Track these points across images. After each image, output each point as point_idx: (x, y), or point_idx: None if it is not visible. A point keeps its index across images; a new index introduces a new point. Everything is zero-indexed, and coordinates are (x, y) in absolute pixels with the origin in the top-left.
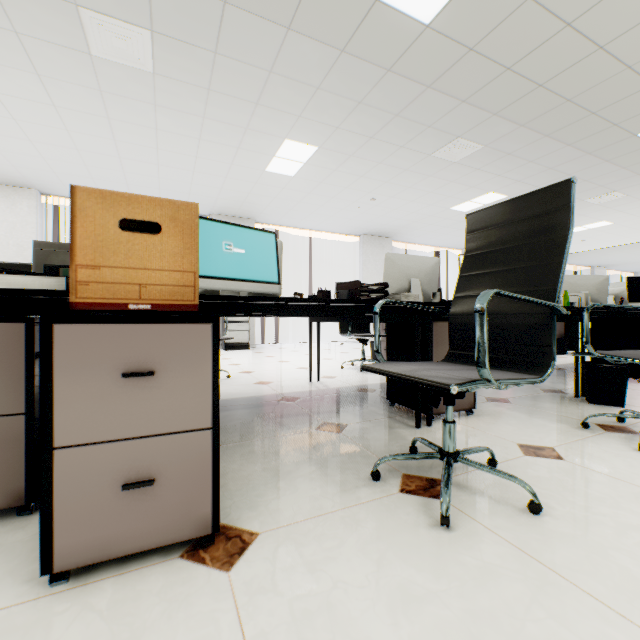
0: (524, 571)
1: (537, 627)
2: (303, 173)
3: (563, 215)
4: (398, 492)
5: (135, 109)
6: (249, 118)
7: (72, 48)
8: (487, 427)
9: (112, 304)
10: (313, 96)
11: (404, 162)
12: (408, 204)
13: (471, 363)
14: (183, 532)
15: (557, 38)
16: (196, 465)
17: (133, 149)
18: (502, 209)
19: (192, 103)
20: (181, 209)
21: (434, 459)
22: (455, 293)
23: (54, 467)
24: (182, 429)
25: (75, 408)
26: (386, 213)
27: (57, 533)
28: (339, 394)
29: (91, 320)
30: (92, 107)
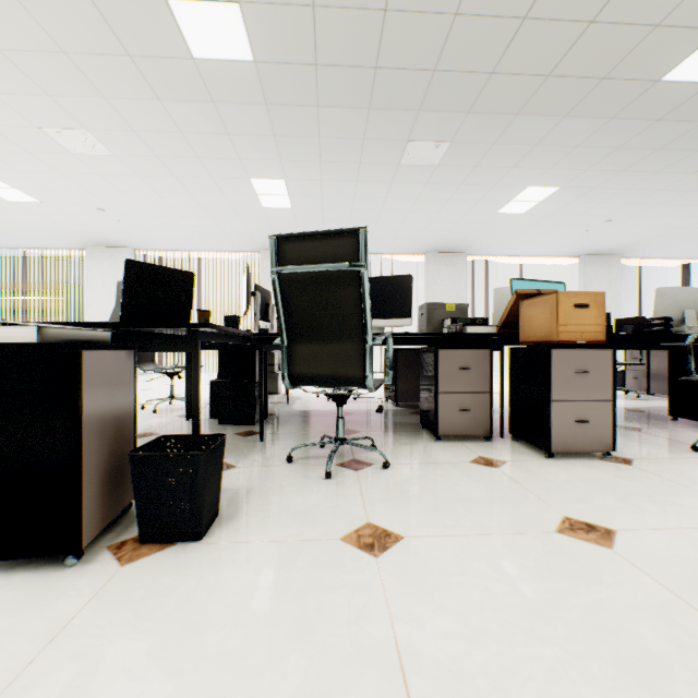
0: None
1: None
2: (534, 209)
3: None
4: None
5: (409, 189)
6: (500, 178)
7: (389, 163)
8: None
9: (570, 341)
10: (569, 153)
11: (657, 184)
12: (653, 220)
13: None
14: (599, 448)
15: None
16: (604, 417)
17: (391, 214)
18: None
19: (456, 177)
20: (597, 295)
21: None
22: None
23: (551, 409)
24: (598, 399)
25: (558, 385)
26: (620, 232)
27: (552, 436)
28: None
29: (563, 348)
30: (379, 193)
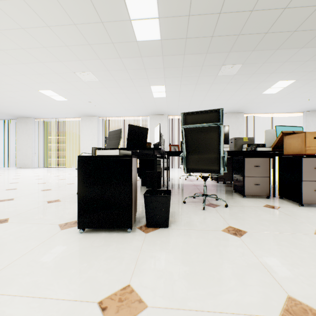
0: None
1: None
2: (281, 91)
3: None
4: None
5: (220, 85)
6: (265, 78)
7: (212, 75)
8: None
9: (311, 154)
10: (302, 64)
11: None
12: None
13: None
14: None
15: None
16: None
17: (209, 97)
18: None
19: (243, 79)
20: None
21: None
22: None
23: (302, 184)
24: None
25: (305, 174)
26: None
27: (302, 196)
28: None
29: (308, 157)
30: (205, 88)
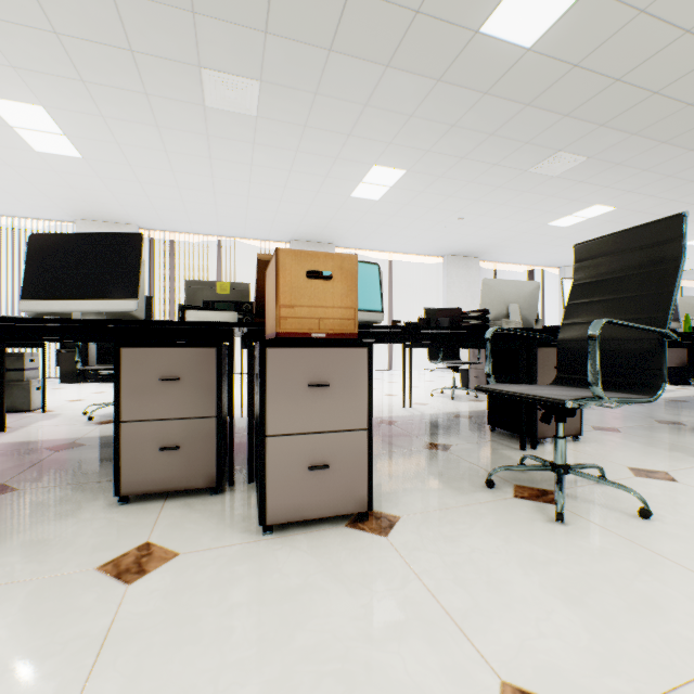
0: (633, 554)
1: (644, 585)
2: (388, 196)
3: (675, 247)
4: (512, 497)
5: (235, 148)
6: (340, 148)
7: (190, 102)
8: (595, 452)
9: (301, 333)
10: (405, 123)
11: (497, 179)
12: (499, 222)
13: (580, 386)
14: (347, 507)
15: (674, 45)
16: (356, 457)
17: (227, 184)
18: (612, 240)
19: (288, 139)
20: (345, 260)
21: (543, 475)
22: (563, 320)
23: (266, 449)
24: (347, 428)
25: (279, 408)
26: (474, 232)
27: (268, 497)
28: (436, 419)
29: (288, 345)
30: (198, 150)
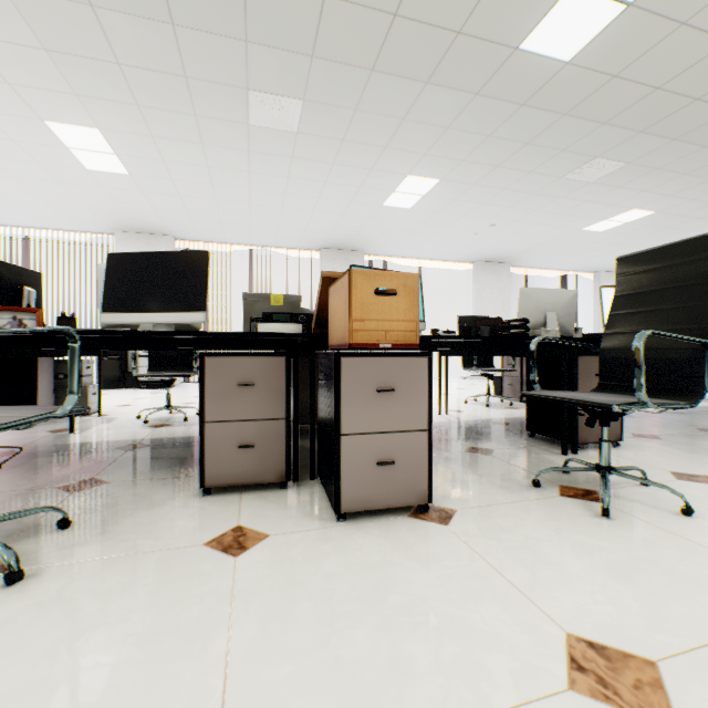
0: (676, 544)
1: (687, 568)
2: (420, 205)
3: None
4: (559, 496)
5: (274, 163)
6: (375, 160)
7: (235, 121)
8: (636, 457)
9: (370, 344)
10: (441, 135)
11: (531, 186)
12: (532, 227)
13: (623, 393)
14: (410, 500)
15: None
16: (418, 455)
17: (263, 196)
18: (654, 254)
19: (325, 153)
20: (408, 278)
21: (586, 477)
22: (605, 330)
23: (341, 447)
24: (410, 429)
25: (351, 410)
26: (506, 238)
27: (342, 488)
28: (474, 425)
29: (359, 355)
30: (238, 165)
